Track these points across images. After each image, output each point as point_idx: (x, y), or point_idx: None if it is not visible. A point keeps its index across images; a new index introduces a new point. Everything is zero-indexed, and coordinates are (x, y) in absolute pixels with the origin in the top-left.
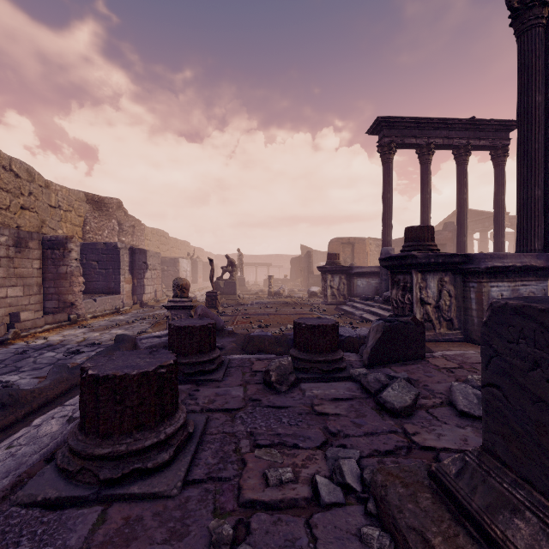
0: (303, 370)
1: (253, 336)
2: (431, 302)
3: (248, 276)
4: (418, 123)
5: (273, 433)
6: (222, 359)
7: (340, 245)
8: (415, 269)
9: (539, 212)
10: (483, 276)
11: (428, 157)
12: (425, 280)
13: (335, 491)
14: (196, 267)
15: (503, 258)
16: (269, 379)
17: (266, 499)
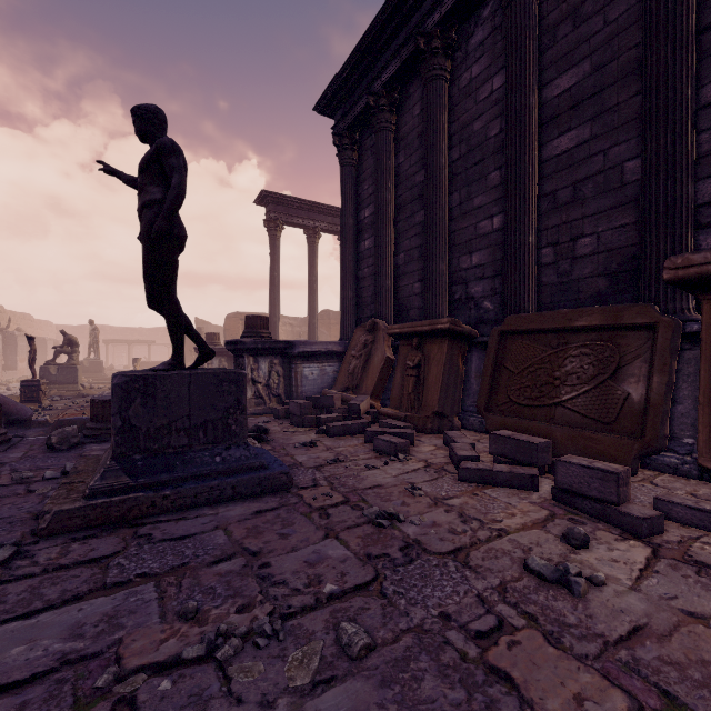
0: (94, 436)
1: (63, 420)
2: (261, 381)
3: (118, 358)
4: (304, 204)
5: (34, 466)
6: (9, 437)
7: (239, 322)
8: (247, 353)
9: (352, 309)
10: (298, 359)
11: (315, 240)
12: (258, 362)
13: (56, 474)
14: (13, 344)
15: (313, 345)
16: (51, 442)
17: (7, 484)
